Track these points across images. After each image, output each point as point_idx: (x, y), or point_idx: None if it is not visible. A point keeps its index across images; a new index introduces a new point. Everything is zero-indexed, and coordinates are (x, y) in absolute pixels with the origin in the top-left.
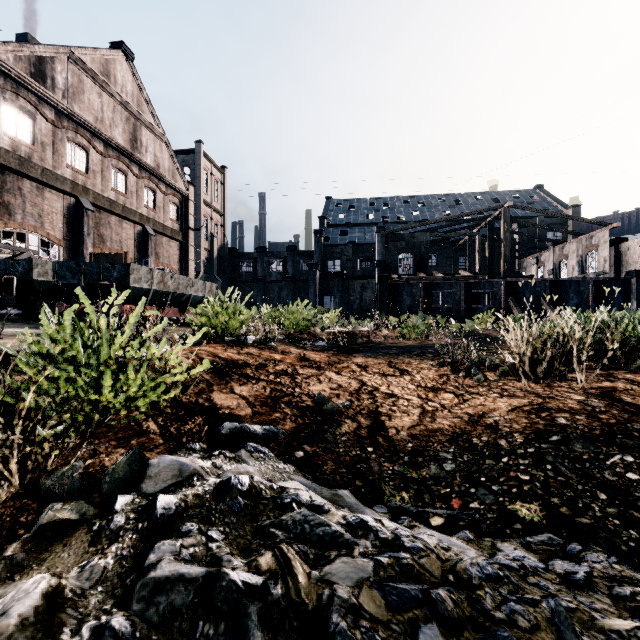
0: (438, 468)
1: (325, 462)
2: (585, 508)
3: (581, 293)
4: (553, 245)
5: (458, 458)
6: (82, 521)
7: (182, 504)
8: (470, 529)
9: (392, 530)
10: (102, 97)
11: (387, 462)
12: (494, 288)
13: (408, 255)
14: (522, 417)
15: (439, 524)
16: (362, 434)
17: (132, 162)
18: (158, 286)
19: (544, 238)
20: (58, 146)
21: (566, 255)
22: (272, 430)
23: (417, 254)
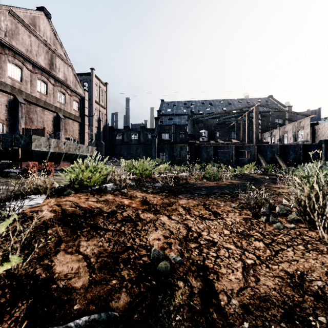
0: None
1: None
2: None
3: (296, 152)
4: (279, 126)
5: None
6: None
7: None
8: None
9: None
10: (31, 38)
11: None
12: (251, 149)
13: (205, 131)
14: None
15: None
16: (195, 307)
17: (50, 76)
18: (54, 149)
19: (275, 122)
20: (2, 65)
21: (286, 131)
22: (101, 319)
23: (209, 130)
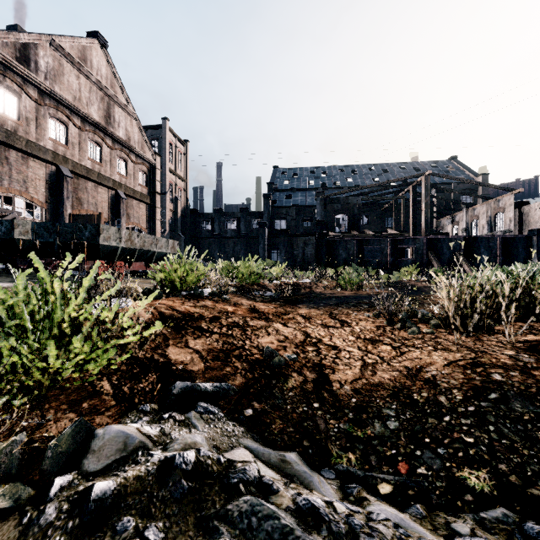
0: (382, 426)
1: (273, 420)
2: (535, 477)
3: (490, 248)
4: (466, 207)
5: (401, 415)
6: (15, 508)
7: (121, 490)
8: (420, 500)
9: (345, 518)
10: (80, 79)
11: (333, 419)
12: (416, 244)
13: (343, 216)
14: (458, 372)
15: (388, 492)
16: (308, 389)
17: (106, 135)
18: (126, 244)
19: (458, 201)
20: (41, 121)
21: (477, 216)
22: (222, 387)
23: (351, 215)
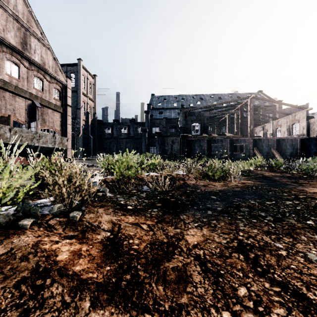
0: None
1: None
2: None
3: (293, 146)
4: (272, 120)
5: None
6: None
7: None
8: None
9: None
10: None
11: None
12: (246, 143)
13: (197, 124)
14: None
15: None
16: None
17: (23, 58)
18: None
19: (268, 116)
20: None
21: (280, 125)
22: None
23: (202, 123)
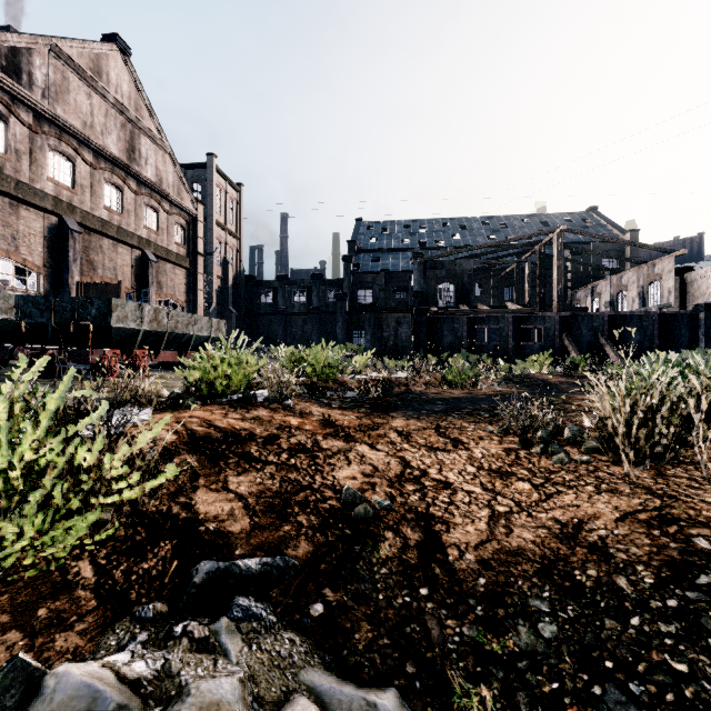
0: (531, 633)
1: (356, 624)
2: None
3: (644, 329)
4: (610, 274)
5: (559, 612)
6: None
7: None
8: None
9: None
10: (92, 98)
11: (451, 618)
12: (546, 323)
13: (449, 285)
14: (640, 533)
15: None
16: (410, 560)
17: (129, 176)
18: (150, 325)
19: (601, 266)
20: (37, 155)
21: (625, 285)
22: (276, 564)
23: (459, 284)
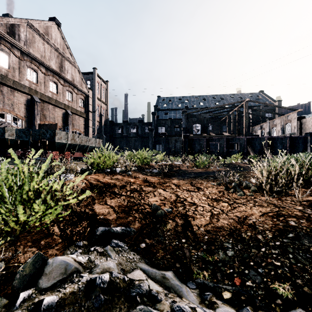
0: (224, 254)
1: (158, 250)
2: None
3: (283, 143)
4: (269, 120)
5: (235, 247)
6: None
7: (61, 302)
8: (249, 303)
9: None
10: (44, 45)
11: (194, 249)
12: (240, 141)
13: (198, 125)
14: (269, 220)
15: (228, 297)
16: (178, 230)
17: (60, 78)
18: (71, 141)
19: (264, 116)
20: (21, 69)
21: (275, 125)
22: (127, 230)
23: (202, 124)
